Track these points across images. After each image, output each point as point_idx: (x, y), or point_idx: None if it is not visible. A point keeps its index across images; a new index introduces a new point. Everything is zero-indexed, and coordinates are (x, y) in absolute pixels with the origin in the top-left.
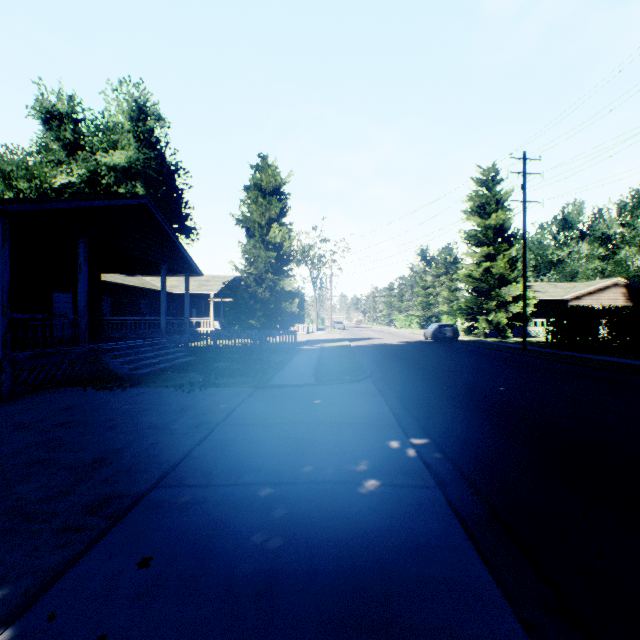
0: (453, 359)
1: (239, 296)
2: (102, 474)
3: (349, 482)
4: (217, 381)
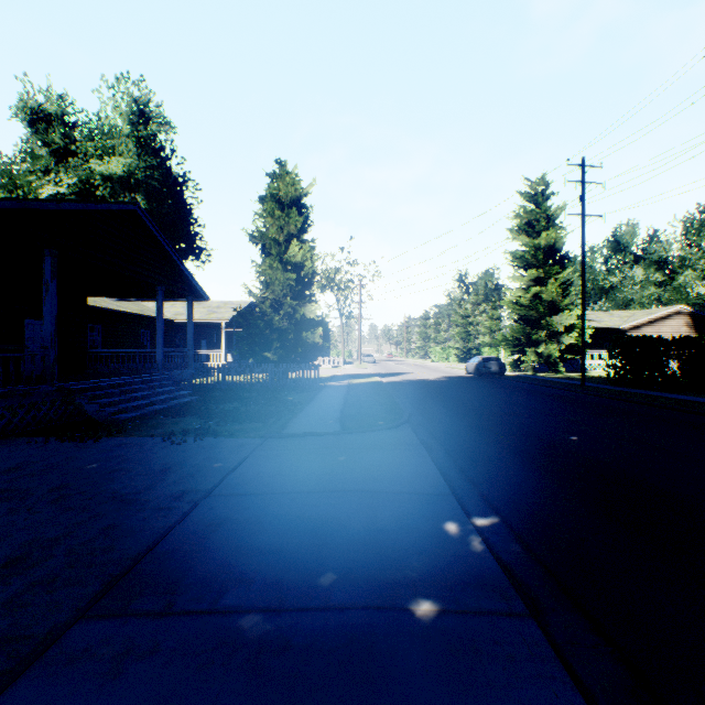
0: (504, 398)
1: (252, 324)
2: (7, 589)
3: (391, 608)
4: (218, 428)
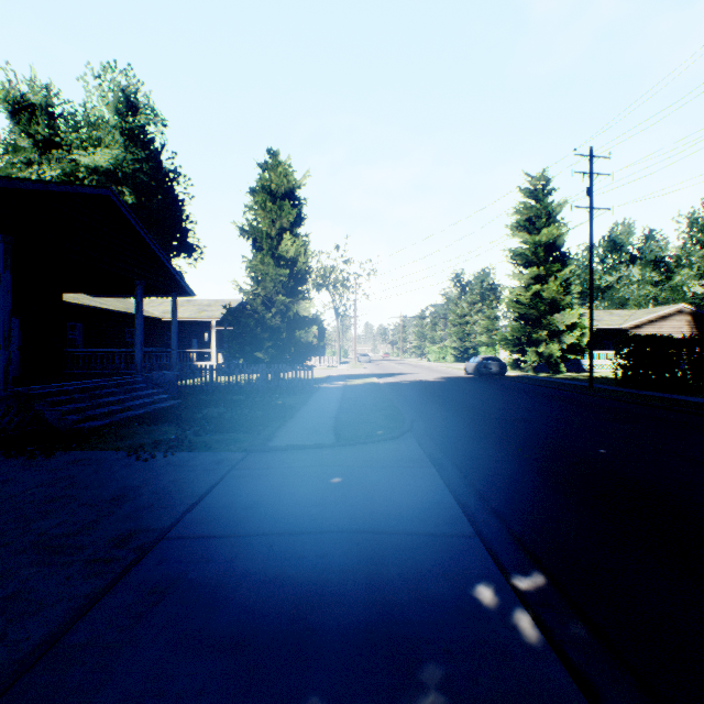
0: (510, 401)
1: (242, 322)
2: None
3: None
4: (196, 439)
